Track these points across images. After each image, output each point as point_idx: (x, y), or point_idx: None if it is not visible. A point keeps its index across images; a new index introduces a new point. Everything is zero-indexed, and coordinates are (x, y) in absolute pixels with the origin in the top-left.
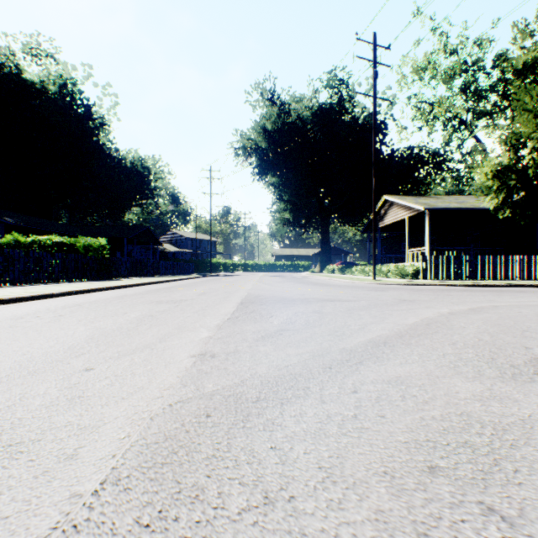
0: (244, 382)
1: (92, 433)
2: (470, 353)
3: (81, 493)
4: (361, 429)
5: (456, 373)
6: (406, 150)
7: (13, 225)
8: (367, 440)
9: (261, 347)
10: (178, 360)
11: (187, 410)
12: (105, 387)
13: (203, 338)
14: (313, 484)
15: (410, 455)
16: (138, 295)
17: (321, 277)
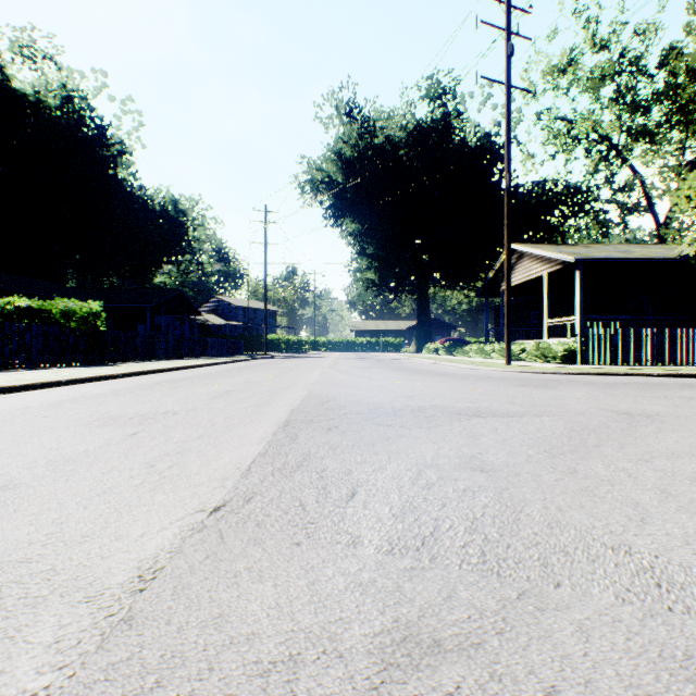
0: None
1: None
2: None
3: None
4: None
5: None
6: (535, 185)
7: None
8: None
9: None
10: None
11: None
12: None
13: None
14: None
15: None
16: (101, 397)
17: (422, 360)
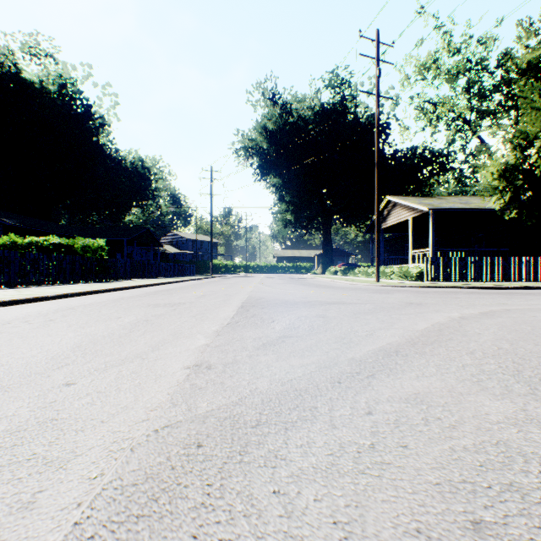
0: (242, 401)
1: (58, 470)
2: (492, 364)
3: None
4: (381, 464)
5: (481, 389)
6: (409, 151)
7: (11, 226)
8: (391, 480)
9: (262, 357)
10: (170, 372)
11: (174, 438)
12: (84, 406)
13: (200, 346)
14: None
15: (446, 503)
16: (135, 298)
17: (323, 279)
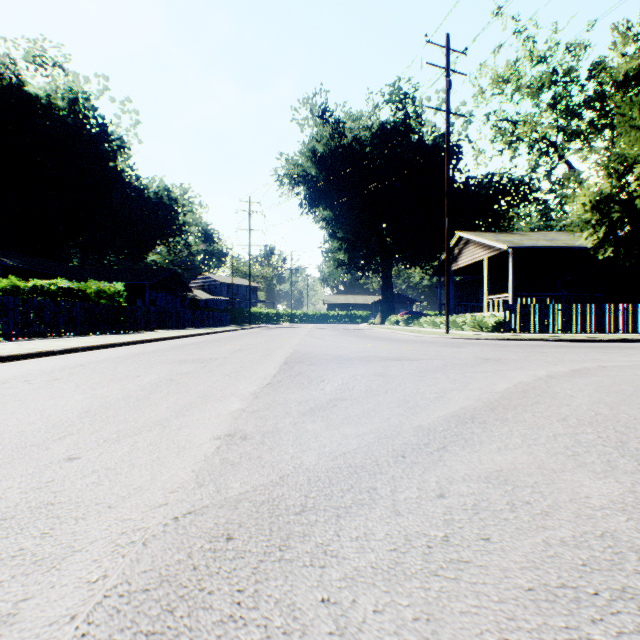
0: (284, 480)
1: (50, 571)
2: (589, 433)
3: None
4: (458, 563)
5: (578, 465)
6: (484, 178)
7: (12, 268)
8: (471, 584)
9: (309, 424)
10: (197, 443)
11: (198, 528)
12: (88, 487)
13: (234, 411)
14: None
15: (542, 616)
16: (158, 352)
17: (383, 330)
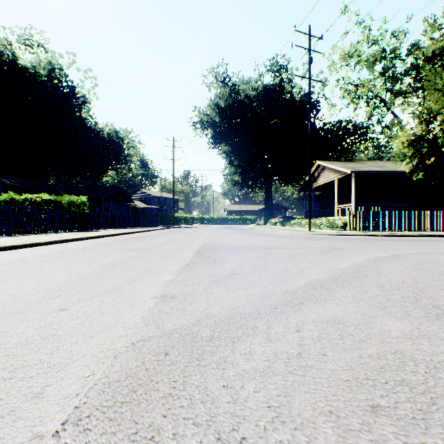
0: (199, 322)
1: (60, 371)
2: (396, 295)
3: (43, 434)
4: (305, 367)
5: (386, 313)
6: (335, 124)
7: (9, 186)
8: (312, 378)
9: (215, 289)
10: (142, 301)
11: (147, 348)
12: (76, 326)
13: (165, 281)
14: (263, 424)
15: (352, 393)
16: (112, 244)
17: (265, 229)
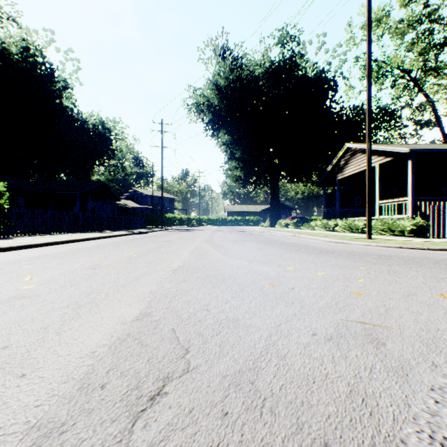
0: None
1: None
2: None
3: None
4: None
5: None
6: (356, 107)
7: None
8: None
9: None
10: None
11: None
12: None
13: None
14: None
15: None
16: None
17: (282, 233)
